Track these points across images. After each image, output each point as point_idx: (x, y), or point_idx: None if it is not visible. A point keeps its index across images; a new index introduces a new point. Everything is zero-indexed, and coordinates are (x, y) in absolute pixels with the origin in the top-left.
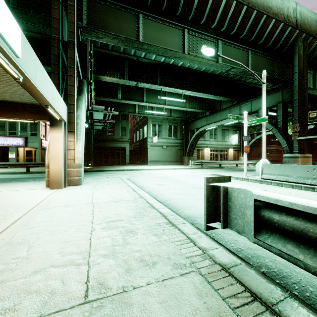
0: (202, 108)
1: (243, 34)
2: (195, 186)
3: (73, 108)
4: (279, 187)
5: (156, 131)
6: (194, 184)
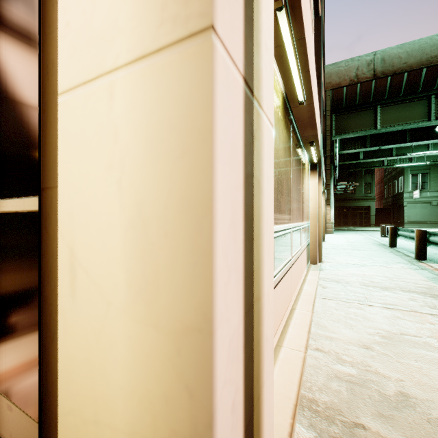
0: None
1: None
2: None
3: (329, 191)
4: None
5: (418, 183)
6: None
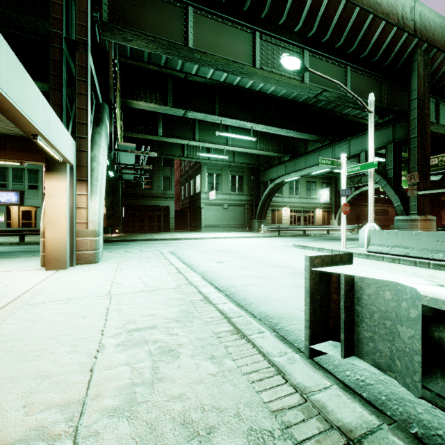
0: (280, 151)
1: (340, 42)
2: (272, 264)
3: (84, 144)
4: (397, 265)
5: (213, 183)
6: (270, 260)
